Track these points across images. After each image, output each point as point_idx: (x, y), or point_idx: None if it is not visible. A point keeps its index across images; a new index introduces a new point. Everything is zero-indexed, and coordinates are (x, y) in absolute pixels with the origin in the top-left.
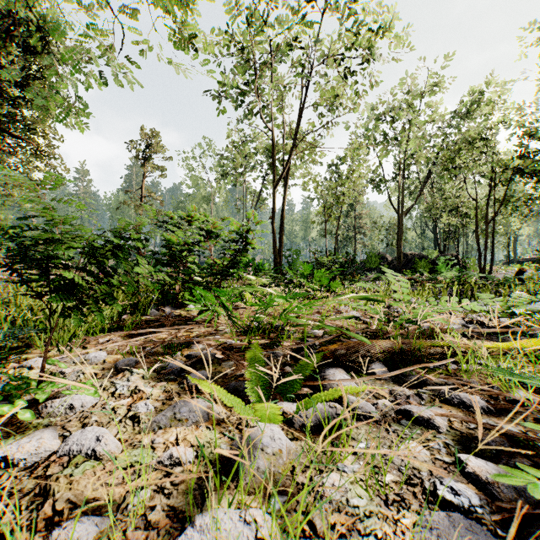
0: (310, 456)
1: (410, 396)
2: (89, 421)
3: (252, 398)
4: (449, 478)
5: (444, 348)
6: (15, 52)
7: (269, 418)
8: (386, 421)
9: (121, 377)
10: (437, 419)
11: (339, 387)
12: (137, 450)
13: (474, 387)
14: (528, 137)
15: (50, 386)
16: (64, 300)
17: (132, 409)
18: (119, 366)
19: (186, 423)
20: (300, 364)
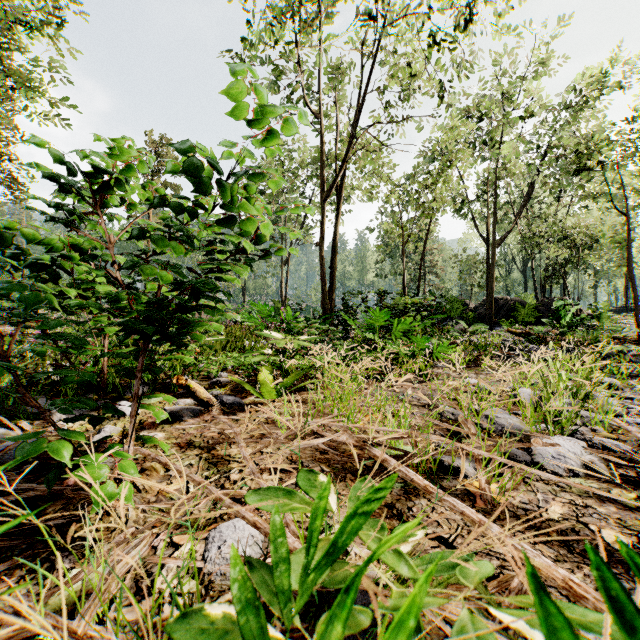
0: None
1: None
2: None
3: None
4: None
5: None
6: None
7: None
8: None
9: None
10: None
11: None
12: None
13: None
14: None
15: None
16: None
17: None
18: None
19: None
20: None
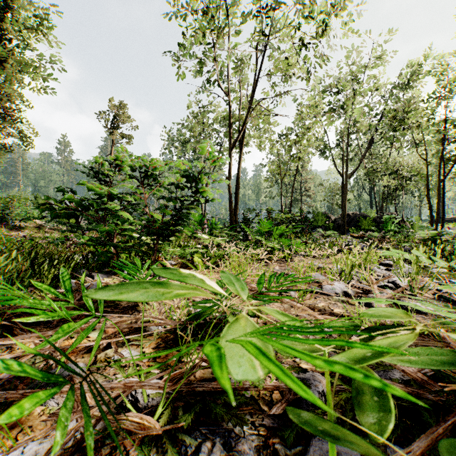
0: None
1: None
2: None
3: None
4: None
5: None
6: None
7: None
8: None
9: None
10: None
11: None
12: None
13: None
14: None
15: None
16: None
17: None
18: None
19: None
20: None
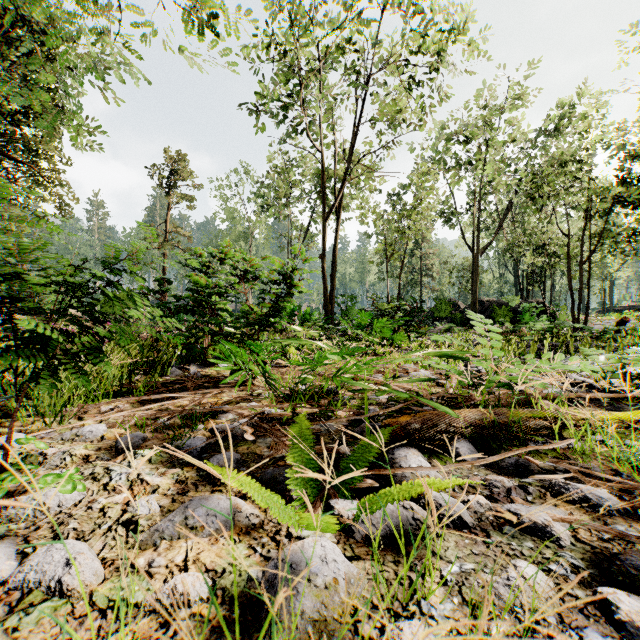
0: (380, 586)
1: (511, 490)
2: (63, 530)
3: (296, 494)
4: (591, 629)
5: (547, 420)
6: (11, 56)
7: (319, 527)
8: (482, 528)
9: (120, 461)
10: (556, 527)
11: (417, 480)
12: (126, 578)
13: (595, 475)
14: (631, 160)
15: (10, 479)
16: (32, 359)
17: (129, 510)
18: (120, 445)
19: (202, 533)
20: (361, 444)
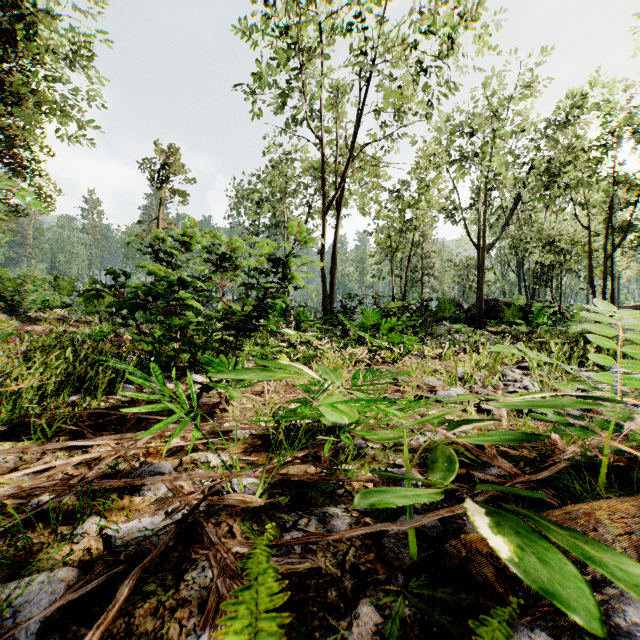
0: None
1: None
2: None
3: None
4: None
5: None
6: None
7: None
8: None
9: None
10: None
11: None
12: None
13: None
14: None
15: None
16: None
17: None
18: None
19: None
20: None
